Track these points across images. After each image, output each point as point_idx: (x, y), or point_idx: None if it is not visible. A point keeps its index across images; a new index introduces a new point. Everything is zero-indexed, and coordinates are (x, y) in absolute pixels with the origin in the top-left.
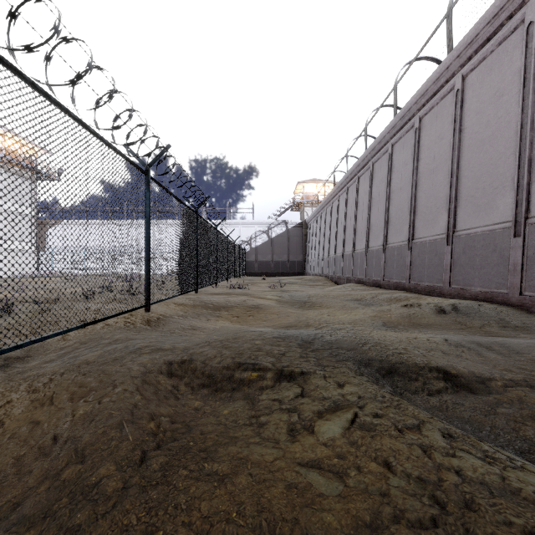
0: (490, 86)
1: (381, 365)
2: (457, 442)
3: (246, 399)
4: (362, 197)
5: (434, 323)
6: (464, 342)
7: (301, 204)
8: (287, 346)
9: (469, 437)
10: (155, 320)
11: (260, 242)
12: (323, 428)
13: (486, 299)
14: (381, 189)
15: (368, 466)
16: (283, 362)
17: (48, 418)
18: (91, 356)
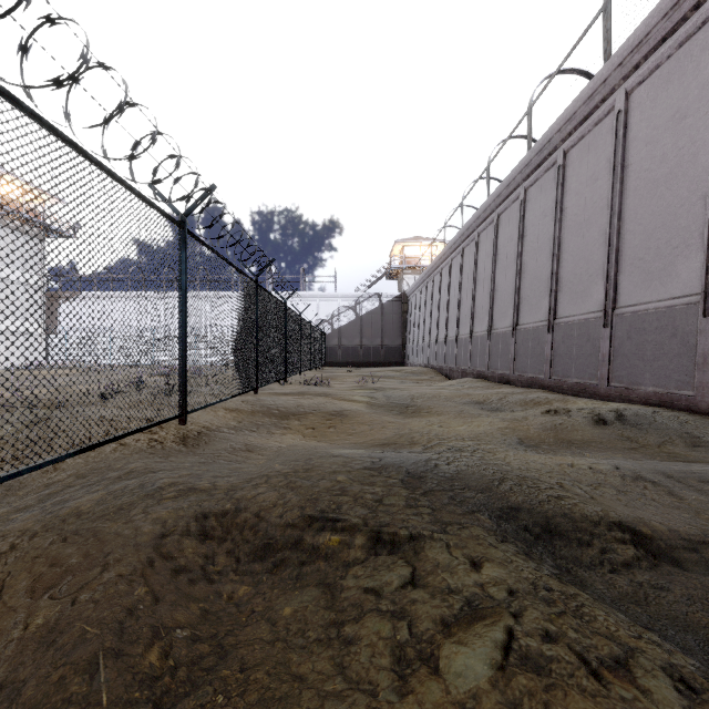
0: (666, 105)
1: (532, 519)
2: (707, 705)
3: (321, 583)
4: (483, 261)
5: (591, 439)
6: (644, 472)
7: (399, 270)
8: (386, 485)
9: None
10: (195, 436)
11: (345, 322)
12: (456, 664)
13: (663, 404)
14: (510, 250)
15: None
16: (381, 517)
17: None
18: (87, 501)
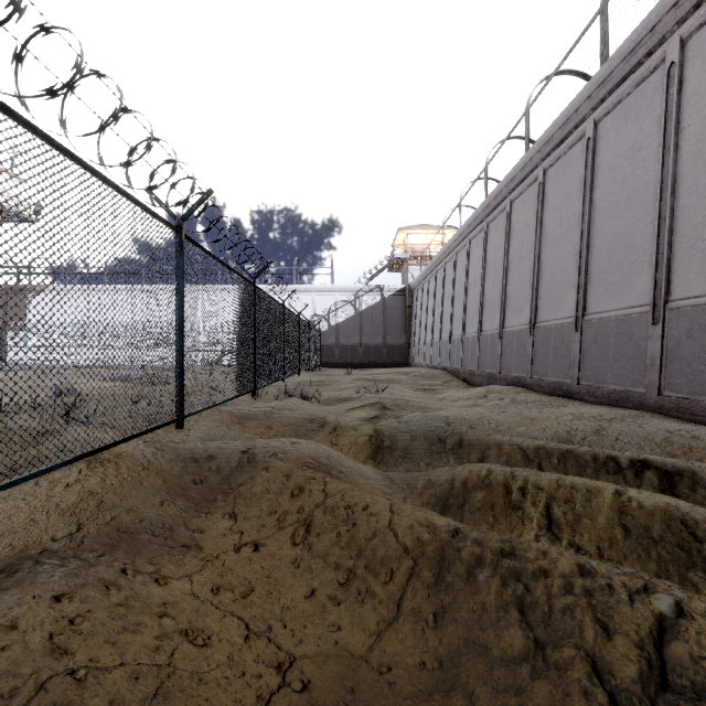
0: None
1: None
2: None
3: None
4: (519, 235)
5: None
6: None
7: (403, 261)
8: None
9: None
10: None
11: (343, 318)
12: None
13: None
14: (566, 212)
15: None
16: None
17: None
18: None
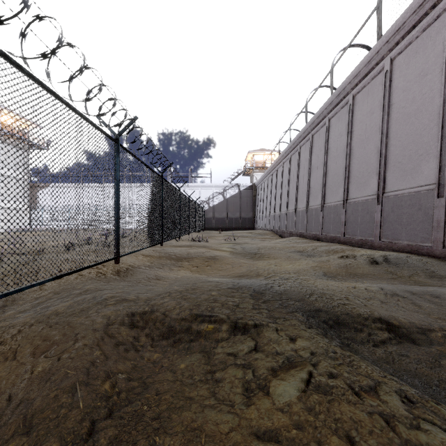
0: (415, 67)
1: (328, 316)
2: (418, 409)
3: (202, 351)
4: (303, 164)
5: (368, 273)
6: (398, 291)
7: (251, 170)
8: (241, 297)
9: (427, 401)
10: (125, 270)
11: (217, 202)
12: (279, 390)
13: (413, 251)
14: (319, 157)
15: (329, 442)
16: (237, 314)
17: (8, 375)
18: (61, 306)
